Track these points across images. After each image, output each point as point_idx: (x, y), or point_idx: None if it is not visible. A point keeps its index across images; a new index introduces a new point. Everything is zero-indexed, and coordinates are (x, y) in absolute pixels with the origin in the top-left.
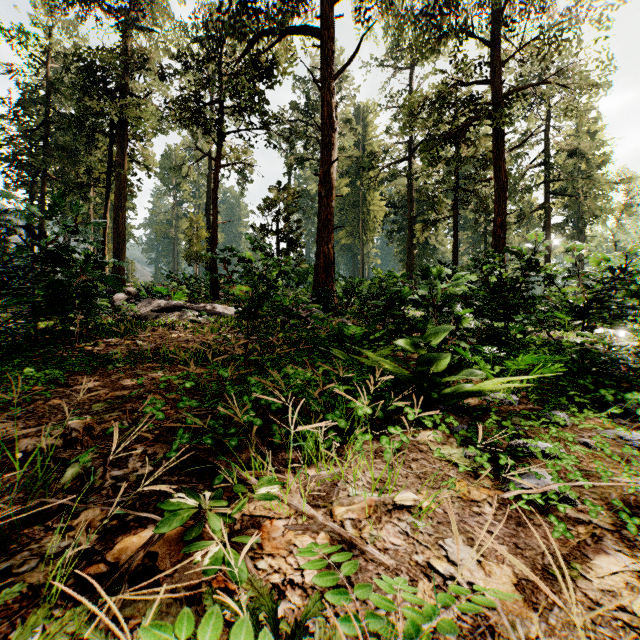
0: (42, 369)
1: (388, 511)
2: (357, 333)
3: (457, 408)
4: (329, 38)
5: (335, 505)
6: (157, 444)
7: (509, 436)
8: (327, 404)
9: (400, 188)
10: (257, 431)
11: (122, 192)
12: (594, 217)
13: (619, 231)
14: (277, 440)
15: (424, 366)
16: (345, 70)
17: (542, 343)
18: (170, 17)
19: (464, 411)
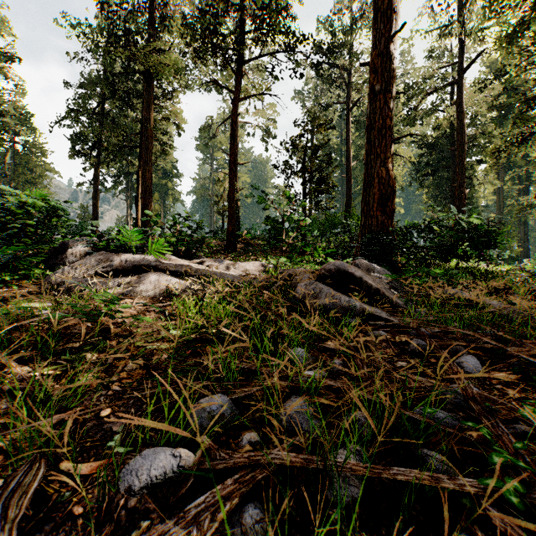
0: None
1: None
2: None
3: None
4: None
5: None
6: None
7: None
8: None
9: (441, 121)
10: None
11: (149, 147)
12: None
13: None
14: None
15: None
16: None
17: None
18: None
19: None
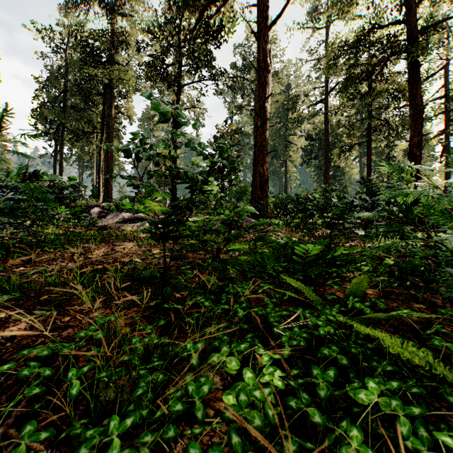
0: None
1: None
2: (312, 252)
3: None
4: None
5: None
6: None
7: None
8: None
9: (317, 124)
10: None
11: (110, 135)
12: None
13: None
14: None
15: None
16: (277, 20)
17: None
18: (143, 3)
19: None
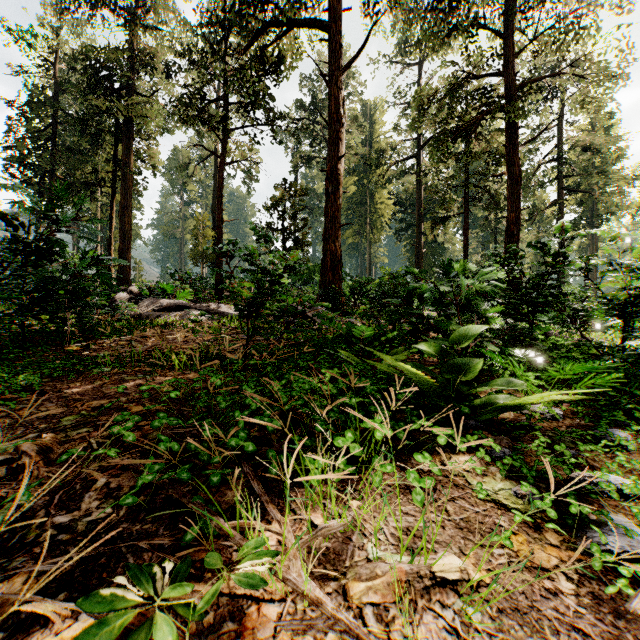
0: (20, 374)
1: (425, 589)
2: (367, 334)
3: (491, 424)
4: (336, 30)
5: (350, 577)
6: (125, 473)
7: (569, 467)
8: (336, 420)
9: (408, 186)
10: (251, 455)
11: (128, 191)
12: (610, 214)
13: (635, 228)
14: (272, 475)
15: (450, 374)
16: (352, 62)
17: (572, 345)
18: (175, 14)
19: (500, 428)
